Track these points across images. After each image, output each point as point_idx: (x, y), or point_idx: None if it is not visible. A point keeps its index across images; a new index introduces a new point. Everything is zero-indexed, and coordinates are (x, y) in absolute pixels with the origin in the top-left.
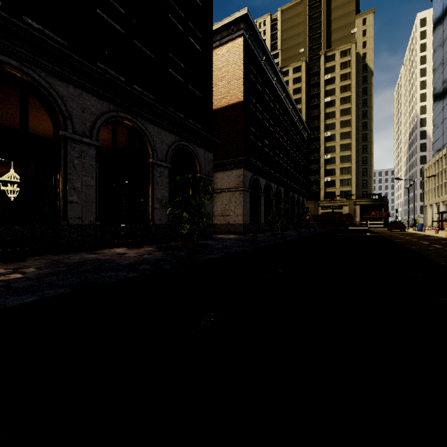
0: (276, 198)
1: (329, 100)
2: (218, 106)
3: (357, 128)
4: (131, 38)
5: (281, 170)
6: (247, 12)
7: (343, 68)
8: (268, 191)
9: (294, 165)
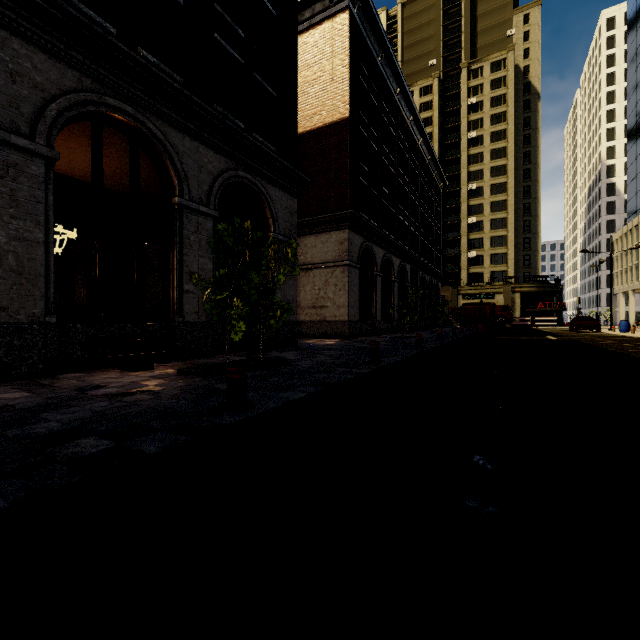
0: (399, 279)
1: (474, 136)
2: (308, 127)
3: (516, 177)
4: None
5: (407, 237)
6: None
7: (495, 88)
8: (387, 268)
9: (425, 230)
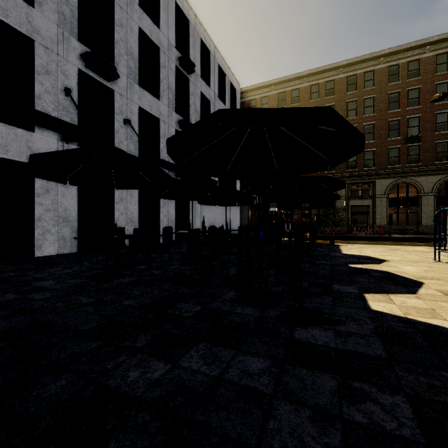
0: None
1: None
2: None
3: None
4: None
5: None
6: None
7: None
8: None
9: None
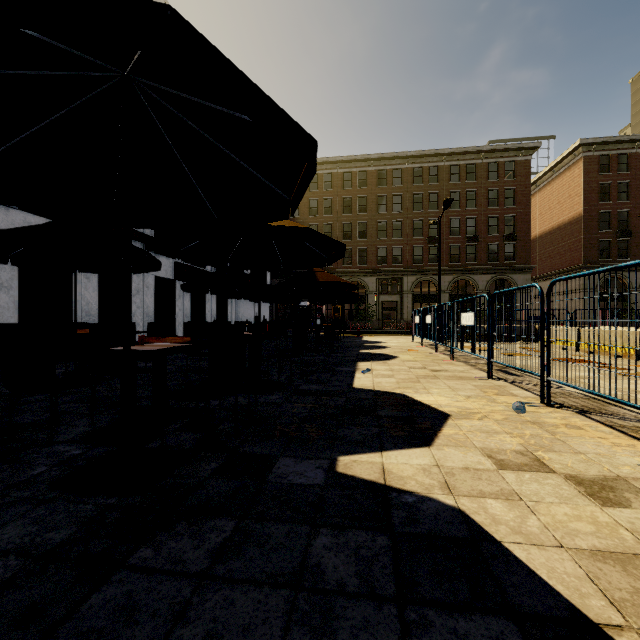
0: None
1: None
2: (566, 220)
3: None
4: (464, 244)
5: None
6: (581, 141)
7: None
8: None
9: None
